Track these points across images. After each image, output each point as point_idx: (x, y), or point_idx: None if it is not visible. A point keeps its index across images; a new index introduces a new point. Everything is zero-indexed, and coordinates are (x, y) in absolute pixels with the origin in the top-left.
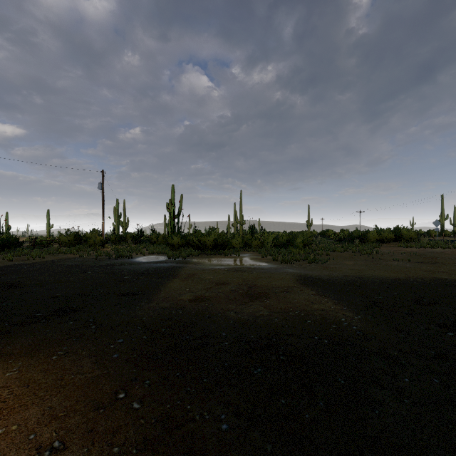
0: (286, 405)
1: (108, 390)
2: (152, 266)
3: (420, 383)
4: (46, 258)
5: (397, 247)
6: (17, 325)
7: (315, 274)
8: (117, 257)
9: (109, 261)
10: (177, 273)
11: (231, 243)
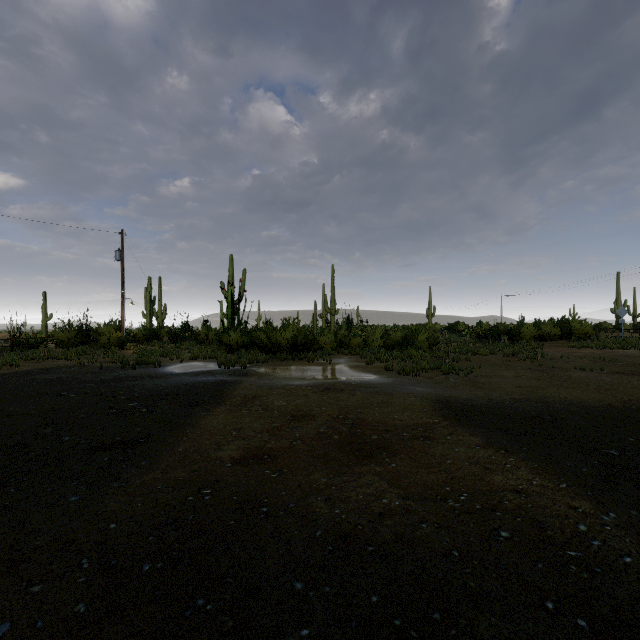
0: None
1: None
2: (187, 382)
3: None
4: (21, 368)
5: (567, 348)
6: None
7: (464, 397)
8: (138, 365)
9: (120, 373)
10: (226, 396)
11: (319, 342)
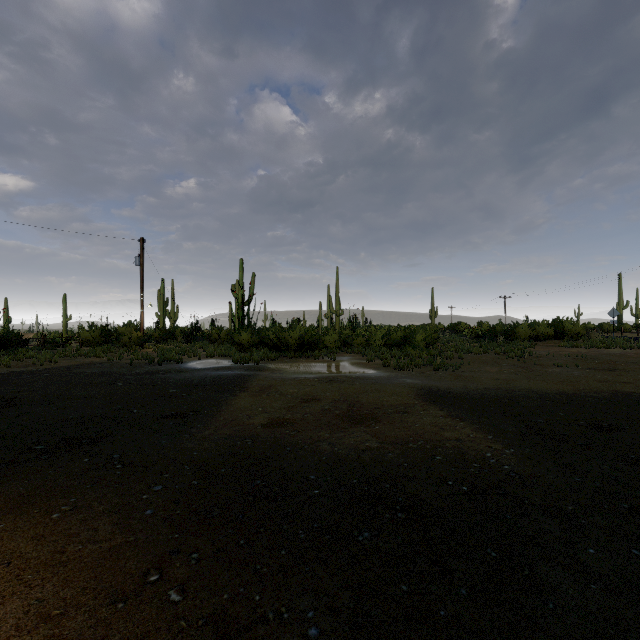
0: (408, 595)
1: (134, 570)
2: (211, 375)
3: (613, 557)
4: (60, 364)
5: (558, 347)
6: (5, 464)
7: (445, 386)
8: (162, 361)
9: (149, 368)
10: (246, 385)
11: (324, 341)
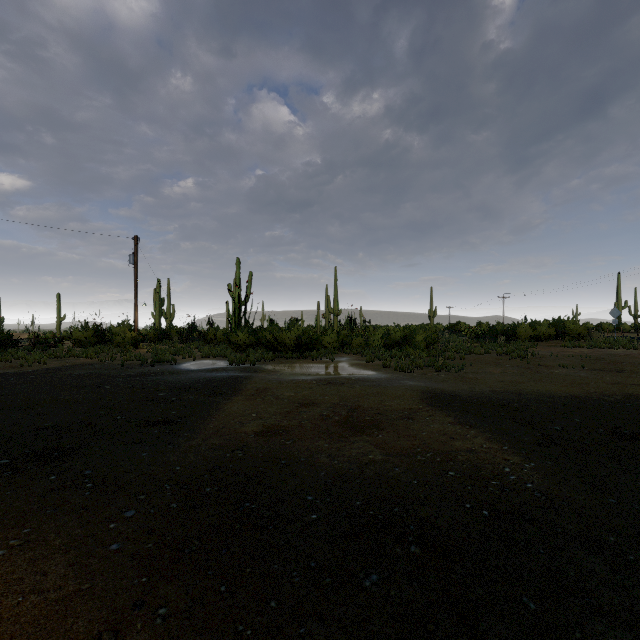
0: None
1: (81, 635)
2: (204, 377)
3: None
4: (49, 365)
5: (560, 347)
6: None
7: (449, 389)
8: (155, 362)
9: (141, 369)
10: (241, 388)
11: (322, 341)
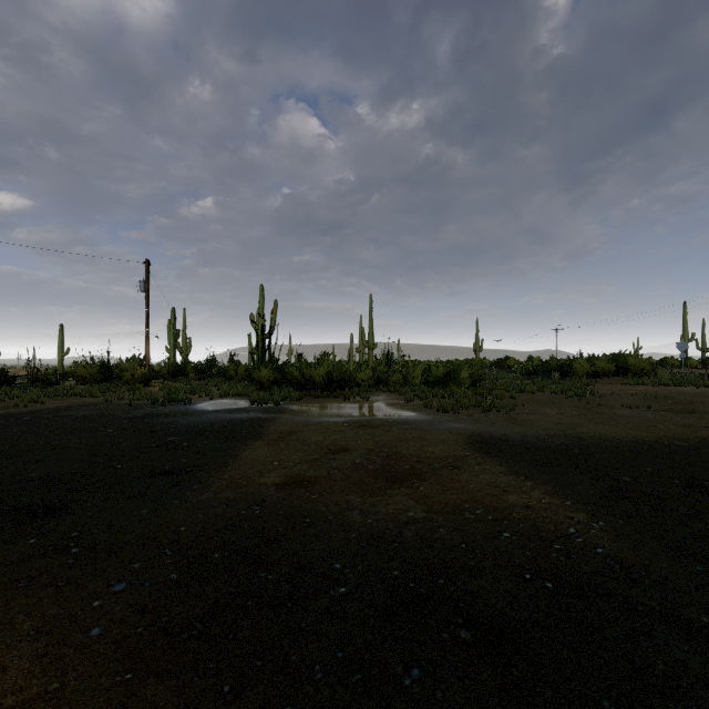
0: None
1: None
2: (222, 418)
3: None
4: (47, 405)
5: (621, 385)
6: None
7: (499, 432)
8: (167, 402)
9: (150, 410)
10: (262, 431)
11: (356, 378)
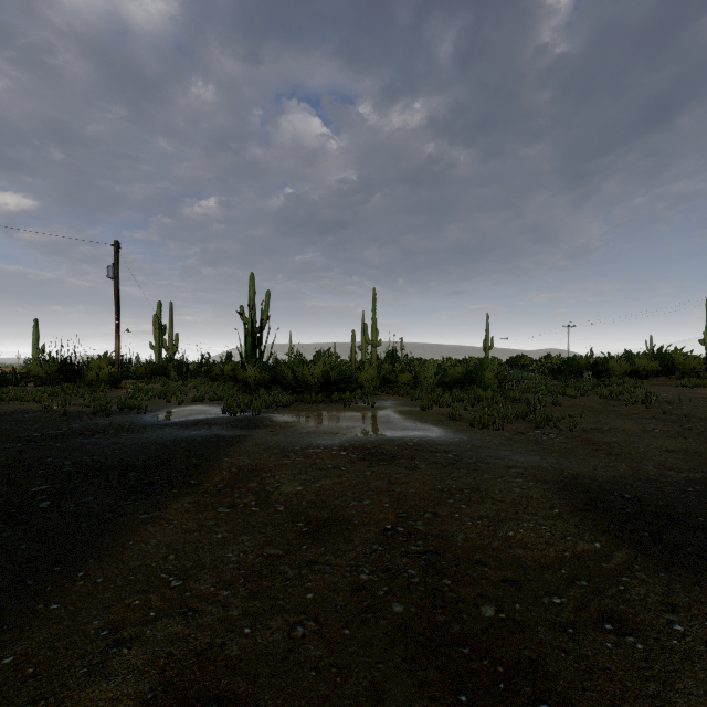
0: None
1: None
2: (165, 439)
3: None
4: None
5: (674, 387)
6: None
7: (602, 475)
8: (119, 409)
9: (83, 422)
10: (208, 468)
11: (358, 379)
